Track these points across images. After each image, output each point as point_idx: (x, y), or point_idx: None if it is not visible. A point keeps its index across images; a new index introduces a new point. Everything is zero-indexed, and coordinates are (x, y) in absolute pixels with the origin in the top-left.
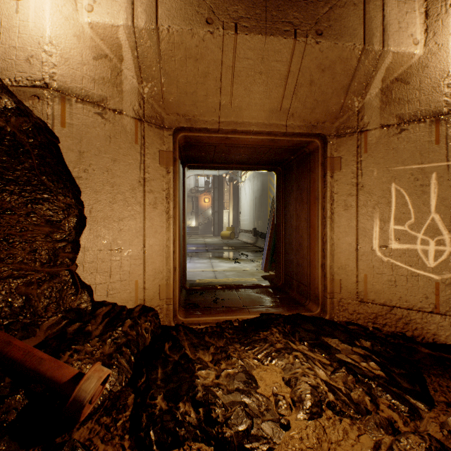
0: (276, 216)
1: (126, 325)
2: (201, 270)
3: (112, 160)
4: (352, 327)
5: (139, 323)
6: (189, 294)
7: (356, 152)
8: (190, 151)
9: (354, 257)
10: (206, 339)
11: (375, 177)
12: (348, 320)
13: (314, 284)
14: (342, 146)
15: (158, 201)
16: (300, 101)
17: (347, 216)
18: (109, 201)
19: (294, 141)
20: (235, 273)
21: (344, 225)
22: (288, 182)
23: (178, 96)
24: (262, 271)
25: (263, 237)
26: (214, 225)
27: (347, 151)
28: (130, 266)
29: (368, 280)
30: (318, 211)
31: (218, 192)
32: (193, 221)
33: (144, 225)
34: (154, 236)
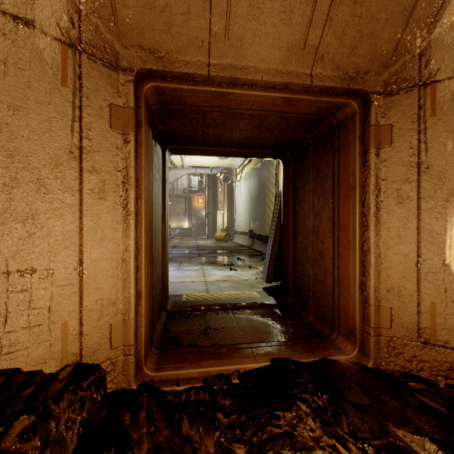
0: (283, 215)
1: (13, 432)
2: (191, 281)
3: (10, 107)
4: (416, 385)
5: (53, 412)
6: (170, 320)
7: (418, 116)
8: (170, 124)
9: (413, 275)
10: (184, 429)
11: (449, 153)
12: (404, 369)
13: (347, 311)
14: (394, 109)
15: (107, 188)
16: (336, 32)
17: (401, 213)
18: (3, 183)
19: (319, 103)
20: (231, 284)
21: (398, 226)
22: (301, 170)
23: (140, 13)
24: (263, 281)
25: (260, 239)
26: (208, 227)
27: (401, 115)
28: (50, 299)
29: (437, 310)
30: (354, 206)
31: (212, 192)
32: (186, 222)
33: (79, 227)
34: (100, 245)
